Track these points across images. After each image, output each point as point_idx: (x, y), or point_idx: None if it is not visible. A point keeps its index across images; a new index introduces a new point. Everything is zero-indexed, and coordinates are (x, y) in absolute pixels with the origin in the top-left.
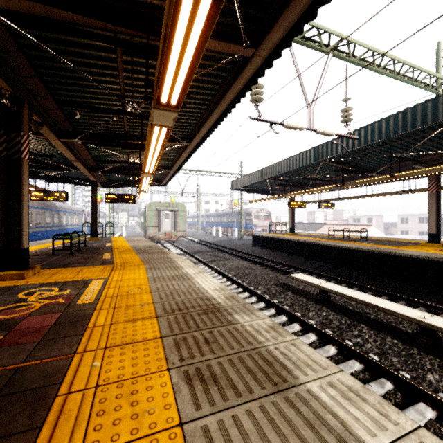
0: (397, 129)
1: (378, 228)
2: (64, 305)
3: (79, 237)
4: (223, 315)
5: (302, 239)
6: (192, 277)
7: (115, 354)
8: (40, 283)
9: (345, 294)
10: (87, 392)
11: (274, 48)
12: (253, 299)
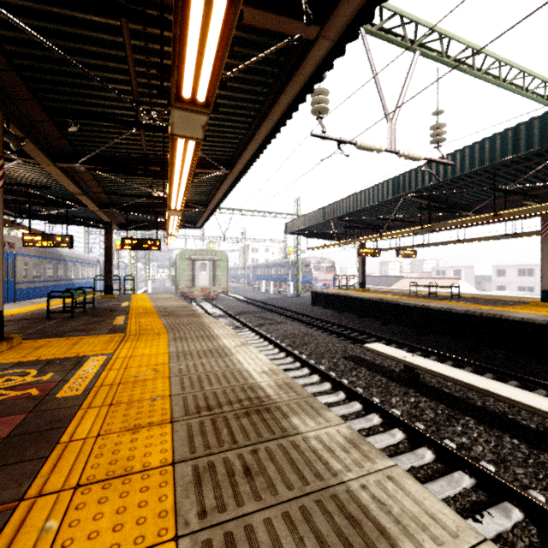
0: (506, 152)
1: (468, 283)
2: (35, 400)
3: (84, 294)
4: (275, 417)
5: (376, 296)
6: (232, 351)
7: (90, 500)
8: (14, 362)
9: (441, 373)
10: None
11: (347, 26)
12: (315, 378)
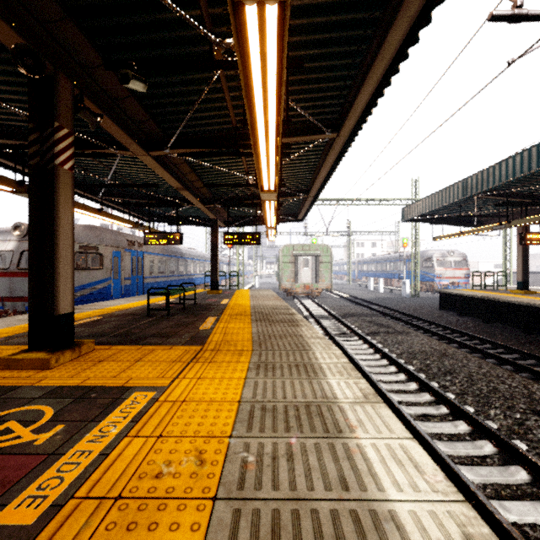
0: None
1: None
2: None
3: (184, 291)
4: None
5: None
6: (348, 419)
7: None
8: (54, 385)
9: None
10: None
11: None
12: (487, 447)
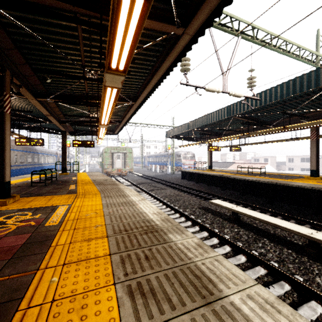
0: (289, 93)
1: (272, 166)
2: (34, 227)
3: (51, 172)
4: (160, 234)
5: (218, 173)
6: (136, 203)
7: (71, 269)
8: (18, 209)
9: (251, 215)
10: (44, 307)
11: (199, 28)
12: (182, 219)
